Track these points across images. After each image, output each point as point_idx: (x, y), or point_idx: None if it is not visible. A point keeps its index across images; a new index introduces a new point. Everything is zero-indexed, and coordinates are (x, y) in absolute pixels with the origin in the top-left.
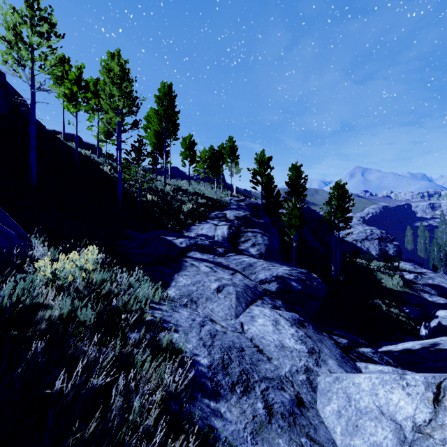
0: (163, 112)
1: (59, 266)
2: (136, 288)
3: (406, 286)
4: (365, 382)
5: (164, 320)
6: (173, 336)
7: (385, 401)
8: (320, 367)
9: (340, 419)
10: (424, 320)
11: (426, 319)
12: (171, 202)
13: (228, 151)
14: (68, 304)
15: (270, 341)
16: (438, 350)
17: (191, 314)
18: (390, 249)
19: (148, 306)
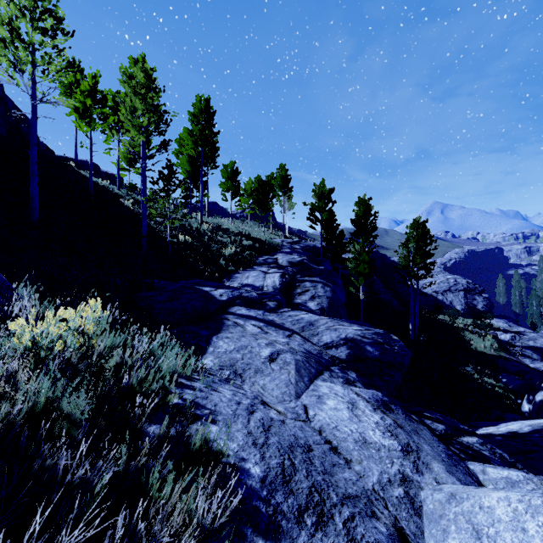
0: (199, 133)
1: (41, 329)
2: (159, 358)
3: (501, 349)
4: (501, 506)
5: (197, 405)
6: (209, 433)
7: None
8: (422, 474)
9: None
10: (528, 393)
11: (529, 391)
12: (209, 245)
13: (279, 181)
14: (47, 390)
15: (347, 433)
16: None
17: (235, 394)
18: (478, 303)
19: (175, 382)
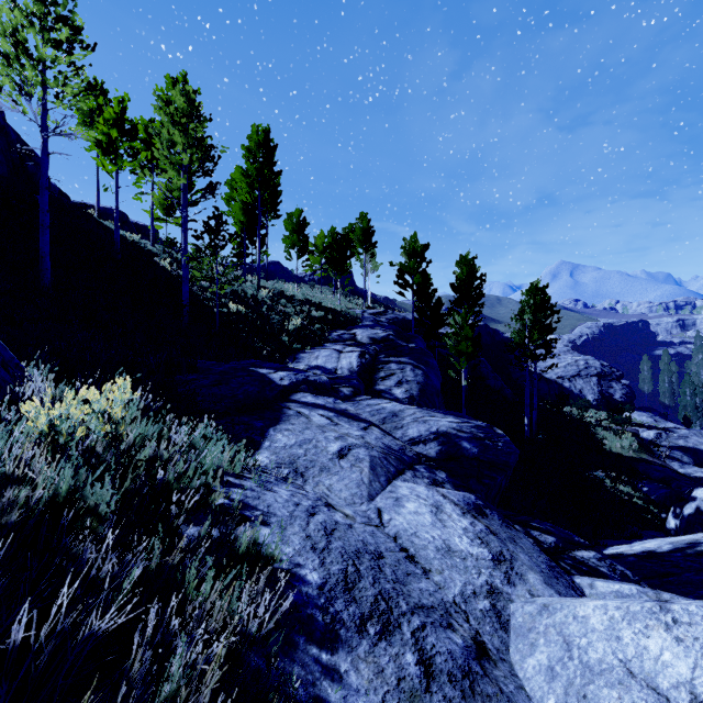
0: (256, 173)
1: (60, 411)
2: (201, 451)
3: (642, 450)
4: (596, 615)
5: (246, 505)
6: (258, 533)
7: (636, 651)
8: (515, 585)
9: (553, 682)
10: (674, 505)
11: (676, 503)
12: (268, 316)
13: (360, 235)
14: (69, 477)
15: (428, 540)
16: (701, 553)
17: (294, 495)
18: (616, 392)
19: (221, 480)
